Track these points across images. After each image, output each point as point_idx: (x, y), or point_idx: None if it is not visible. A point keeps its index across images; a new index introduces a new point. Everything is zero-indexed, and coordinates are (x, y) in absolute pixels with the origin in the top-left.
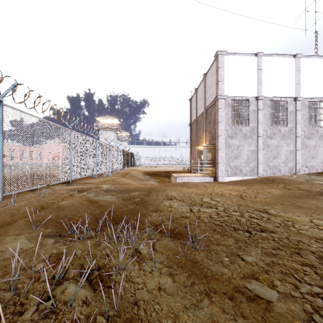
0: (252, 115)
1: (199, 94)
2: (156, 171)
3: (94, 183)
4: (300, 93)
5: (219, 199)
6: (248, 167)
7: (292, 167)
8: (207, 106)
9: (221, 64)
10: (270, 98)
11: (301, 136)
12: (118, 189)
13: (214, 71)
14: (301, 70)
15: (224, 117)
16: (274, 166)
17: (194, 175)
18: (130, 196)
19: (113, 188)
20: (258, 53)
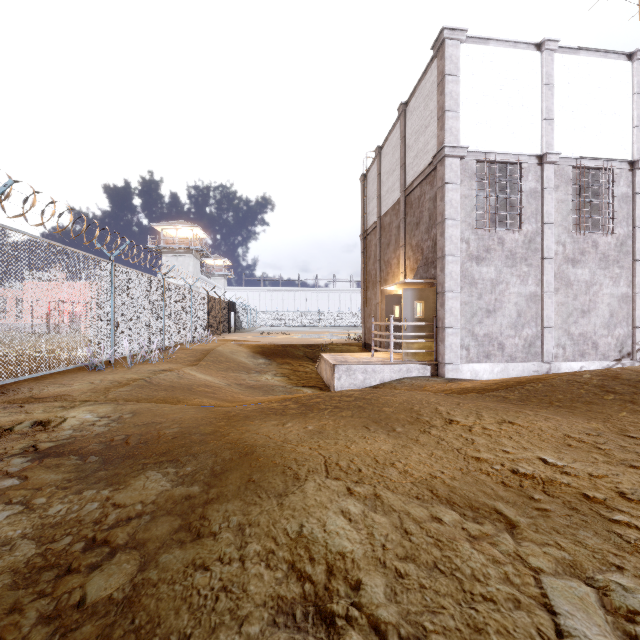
0: (528, 202)
1: (387, 160)
2: (284, 344)
3: (60, 399)
4: None
5: None
6: (518, 339)
7: (625, 337)
8: (410, 184)
9: (452, 65)
10: (574, 161)
11: None
12: (107, 442)
13: (430, 90)
14: None
15: (460, 206)
16: (582, 336)
17: (378, 358)
18: (104, 521)
19: (97, 432)
20: (544, 43)
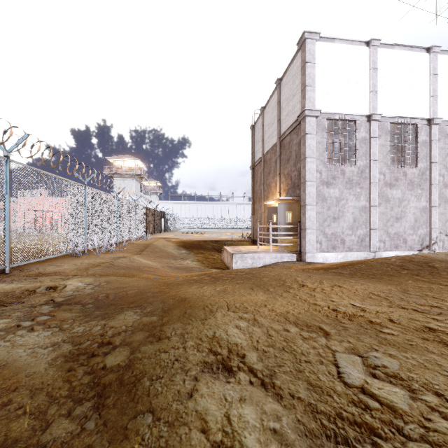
0: (361, 146)
1: (268, 116)
2: (199, 240)
3: (58, 274)
4: (436, 111)
5: (395, 366)
6: (354, 236)
7: (424, 235)
8: (283, 133)
9: (310, 55)
10: (391, 119)
11: (438, 184)
12: (96, 297)
13: (296, 71)
14: (438, 74)
15: (316, 148)
16: (396, 234)
17: (262, 249)
18: (106, 334)
19: (88, 292)
20: (371, 41)
